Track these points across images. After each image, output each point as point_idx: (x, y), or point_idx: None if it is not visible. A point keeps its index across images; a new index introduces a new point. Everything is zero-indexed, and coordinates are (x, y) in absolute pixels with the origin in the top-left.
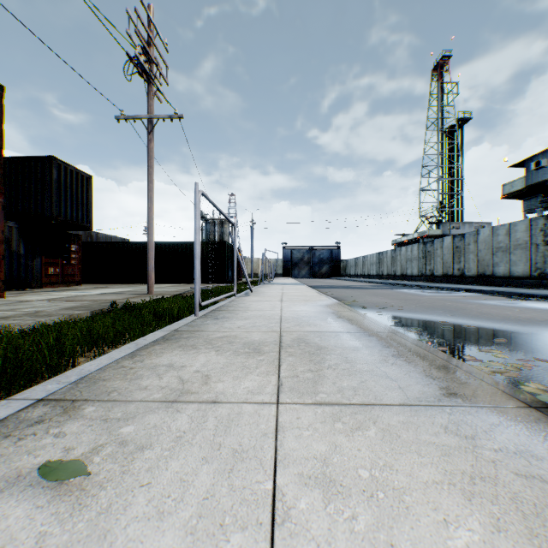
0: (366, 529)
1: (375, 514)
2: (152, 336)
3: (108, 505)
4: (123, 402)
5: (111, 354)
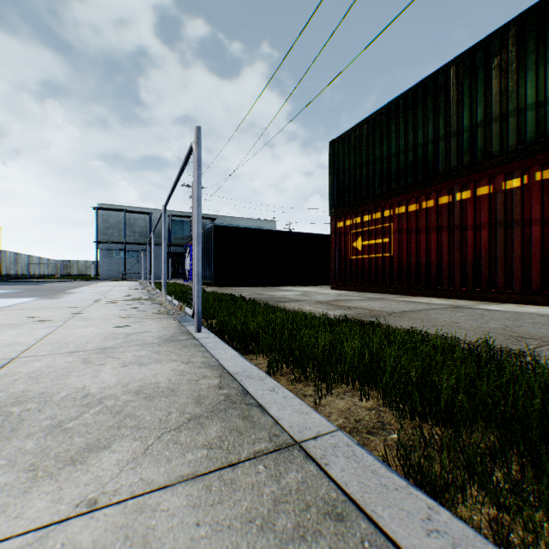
0: (10, 341)
1: (2, 343)
2: (289, 404)
3: (104, 334)
4: (142, 344)
5: (244, 362)
